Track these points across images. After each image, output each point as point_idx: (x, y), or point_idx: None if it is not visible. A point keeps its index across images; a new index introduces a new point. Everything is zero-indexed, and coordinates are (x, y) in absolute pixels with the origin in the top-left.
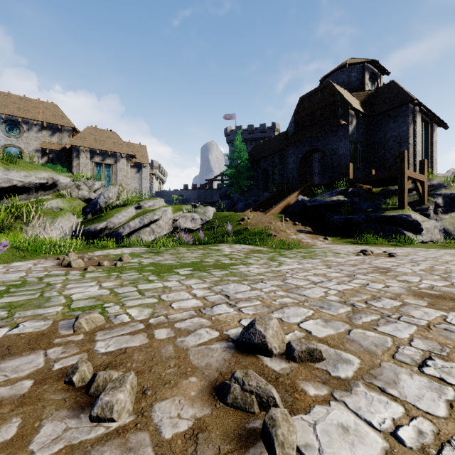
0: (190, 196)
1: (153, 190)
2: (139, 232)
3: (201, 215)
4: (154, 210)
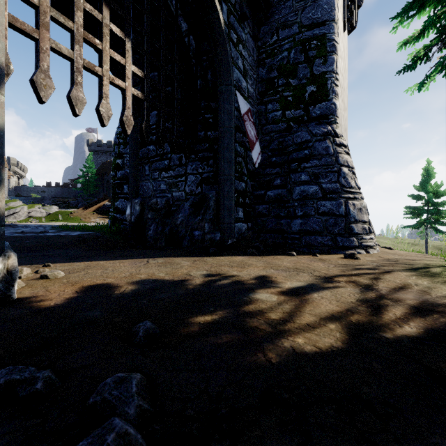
0: (52, 192)
1: (10, 185)
2: (7, 218)
3: (47, 210)
4: (16, 207)
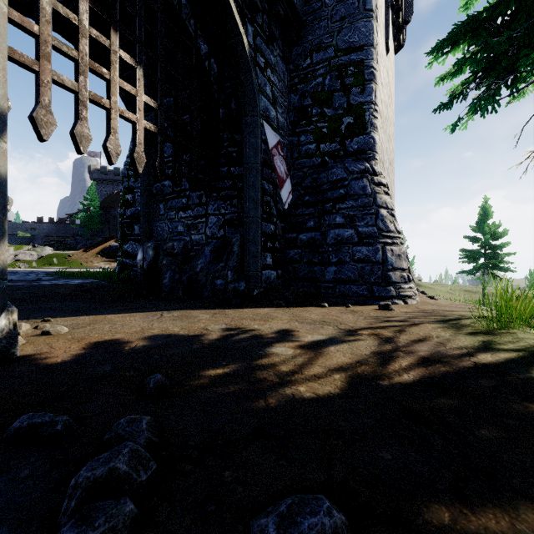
0: (45, 230)
1: None
2: None
3: (38, 252)
4: None
